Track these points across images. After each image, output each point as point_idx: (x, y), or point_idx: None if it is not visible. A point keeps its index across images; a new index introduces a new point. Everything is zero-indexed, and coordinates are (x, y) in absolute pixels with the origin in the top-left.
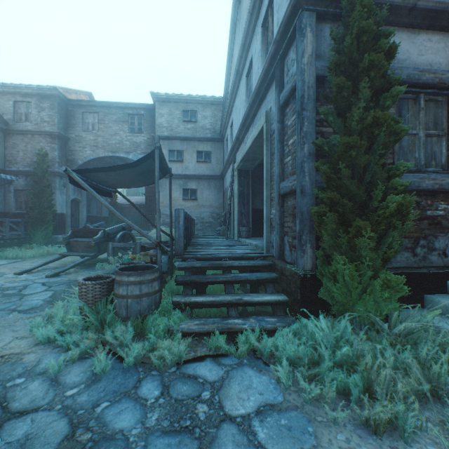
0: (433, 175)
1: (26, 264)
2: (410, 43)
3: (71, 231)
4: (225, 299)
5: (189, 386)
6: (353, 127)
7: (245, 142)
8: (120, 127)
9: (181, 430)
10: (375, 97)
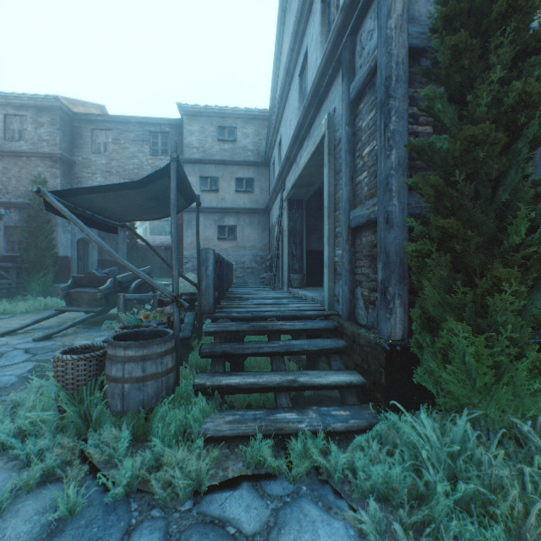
0: None
1: (13, 322)
2: None
3: (71, 280)
4: (272, 380)
5: None
6: (479, 113)
7: (297, 163)
8: (139, 148)
9: None
10: (514, 66)
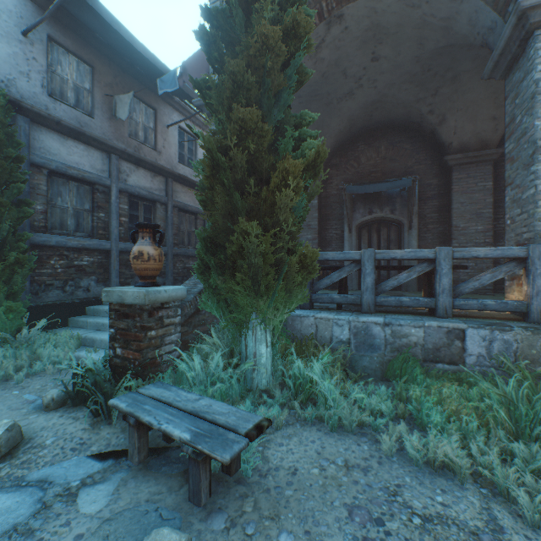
0: (79, 238)
1: None
2: (62, 144)
3: None
4: None
5: None
6: None
7: None
8: None
9: None
10: (8, 185)
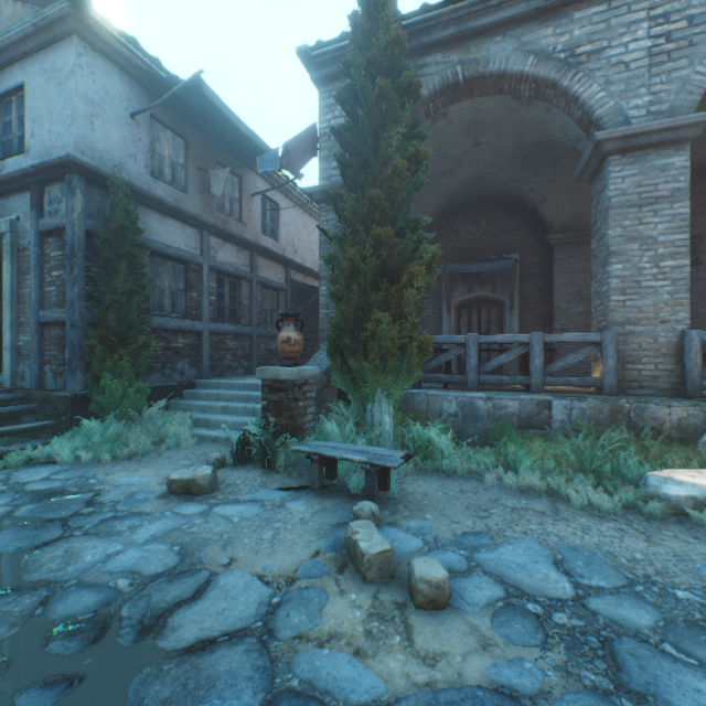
0: (176, 320)
1: None
2: (162, 223)
3: None
4: None
5: None
6: (119, 288)
7: None
8: None
9: None
10: (133, 271)
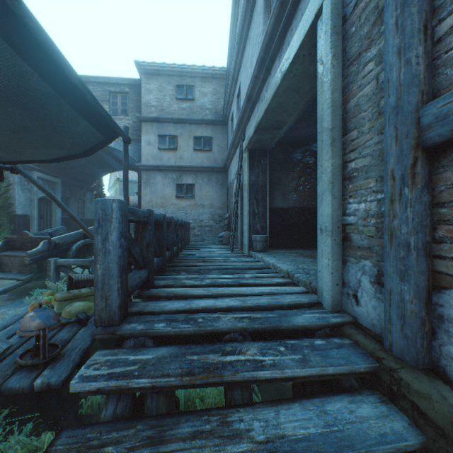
0: None
1: None
2: None
3: (2, 241)
4: None
5: None
6: None
7: (262, 99)
8: None
9: None
10: None
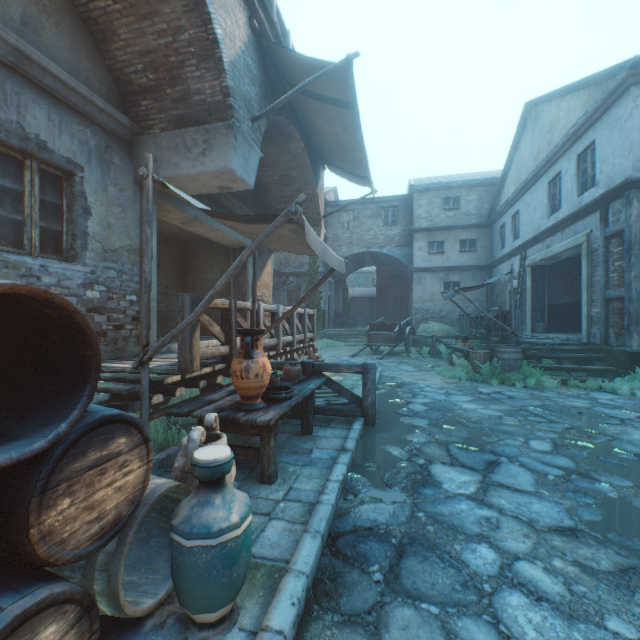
0: None
1: (332, 352)
2: None
3: (368, 326)
4: (567, 366)
5: (569, 393)
6: None
7: (546, 244)
8: (373, 222)
9: (579, 398)
10: None
